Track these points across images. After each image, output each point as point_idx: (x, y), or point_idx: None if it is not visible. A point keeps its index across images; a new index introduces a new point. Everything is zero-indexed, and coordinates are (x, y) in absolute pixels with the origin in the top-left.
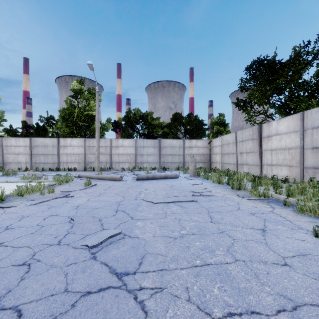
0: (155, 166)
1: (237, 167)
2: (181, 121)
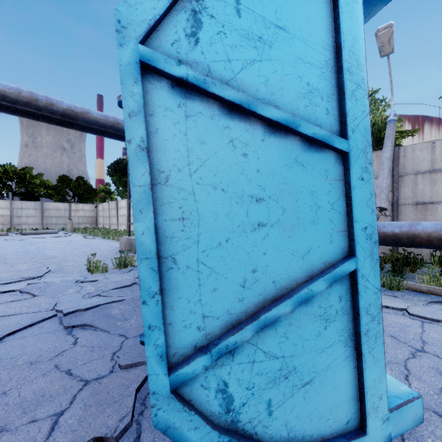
0: (36, 228)
1: (110, 226)
2: (69, 185)
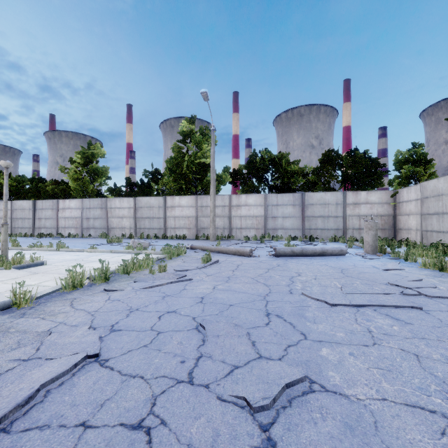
0: (295, 235)
1: None
2: (338, 163)
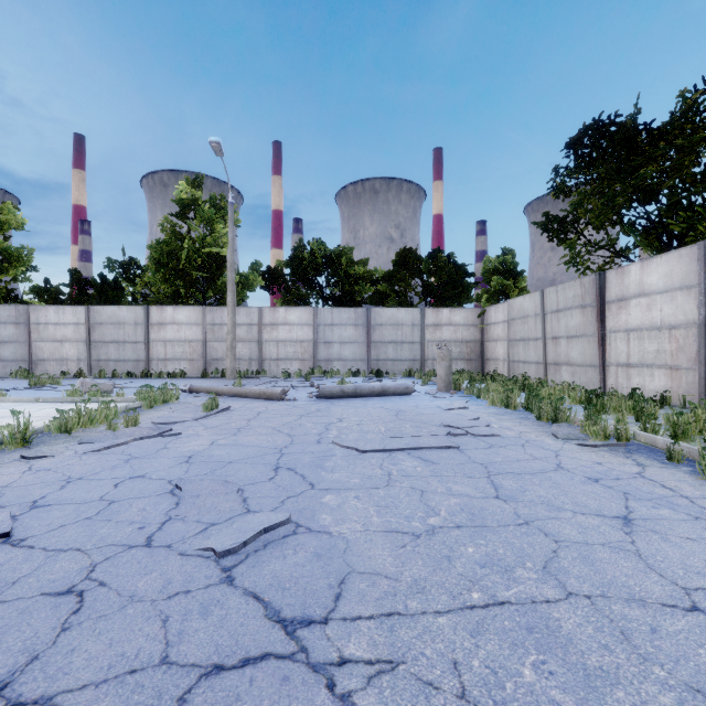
0: (358, 368)
1: (544, 370)
2: (416, 268)
